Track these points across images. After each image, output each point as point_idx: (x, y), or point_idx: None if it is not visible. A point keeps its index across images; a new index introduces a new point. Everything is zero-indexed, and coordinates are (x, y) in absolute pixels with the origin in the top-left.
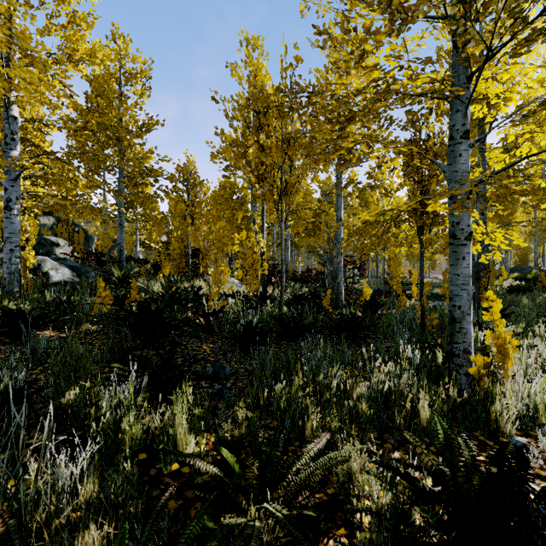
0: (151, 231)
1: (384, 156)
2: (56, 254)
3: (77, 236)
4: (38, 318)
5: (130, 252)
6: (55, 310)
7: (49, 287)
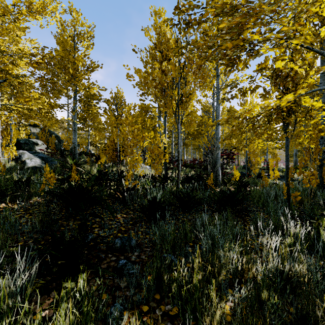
0: (95, 136)
1: (266, 61)
2: (36, 150)
3: (50, 139)
4: None
5: (84, 149)
6: (12, 188)
7: (15, 171)
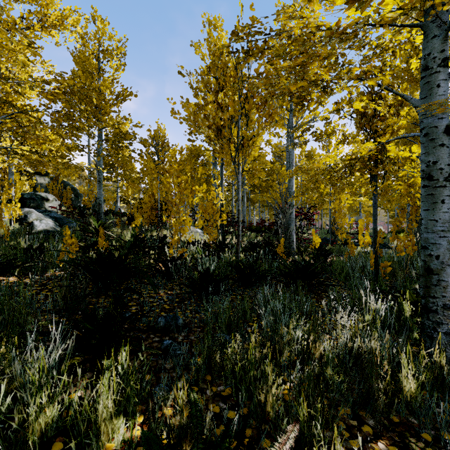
0: (127, 188)
1: (343, 100)
2: (45, 207)
3: (65, 193)
4: (1, 265)
5: (111, 206)
6: (21, 257)
7: (23, 235)
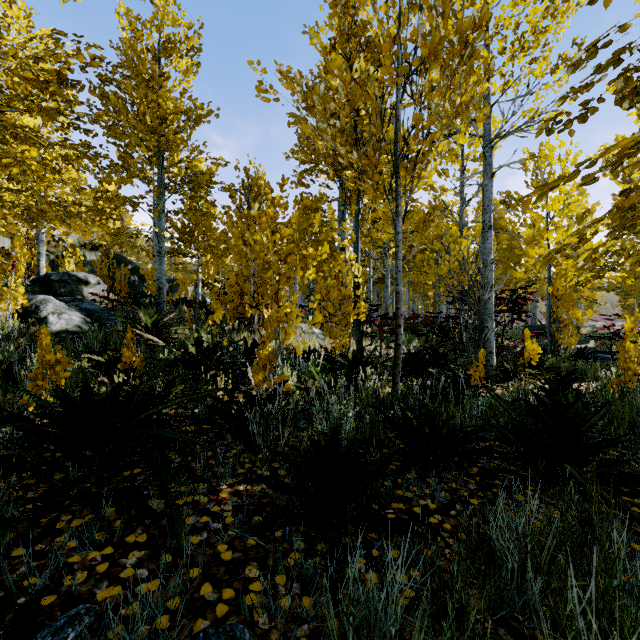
0: (208, 265)
1: None
2: (83, 295)
3: (118, 273)
4: None
5: (187, 293)
6: None
7: None
